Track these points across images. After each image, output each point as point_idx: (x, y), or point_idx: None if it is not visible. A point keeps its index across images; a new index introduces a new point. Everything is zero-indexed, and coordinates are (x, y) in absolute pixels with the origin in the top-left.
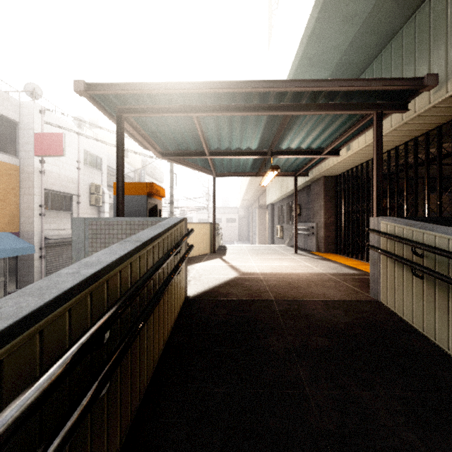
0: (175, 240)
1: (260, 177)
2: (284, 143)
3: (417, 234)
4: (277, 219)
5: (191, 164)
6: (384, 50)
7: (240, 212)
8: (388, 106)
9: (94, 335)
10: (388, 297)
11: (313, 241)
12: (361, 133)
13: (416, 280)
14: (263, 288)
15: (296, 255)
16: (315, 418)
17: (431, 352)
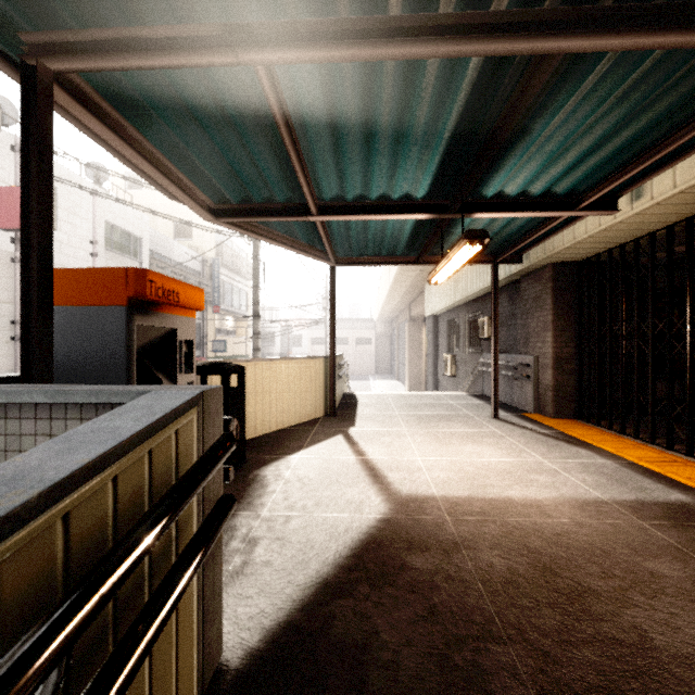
0: (92, 549)
1: (416, 269)
2: (492, 180)
3: None
4: (444, 343)
5: (284, 239)
6: None
7: (378, 328)
8: None
9: None
10: None
11: (527, 392)
12: None
13: None
14: (473, 599)
15: (498, 423)
16: None
17: None
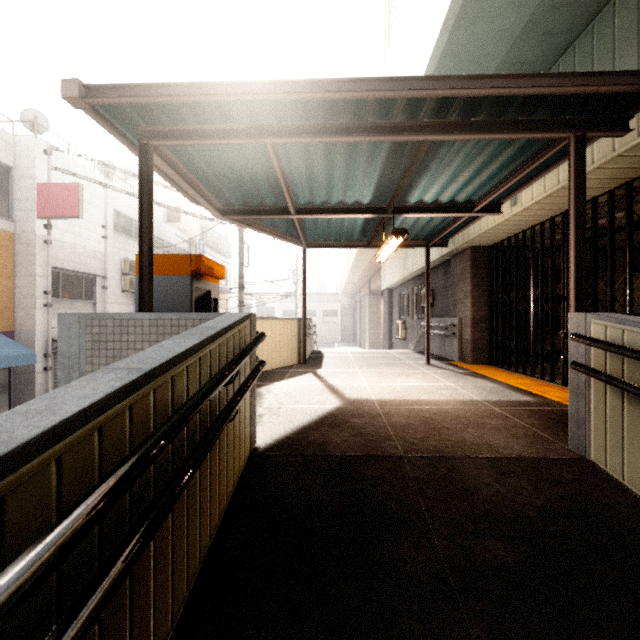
0: (229, 355)
1: (373, 250)
2: (413, 194)
3: None
4: (397, 312)
5: (269, 229)
6: (579, 39)
7: (343, 301)
8: (595, 125)
9: None
10: (607, 455)
11: (454, 346)
12: (540, 176)
13: None
14: (383, 431)
15: (429, 367)
16: None
17: None
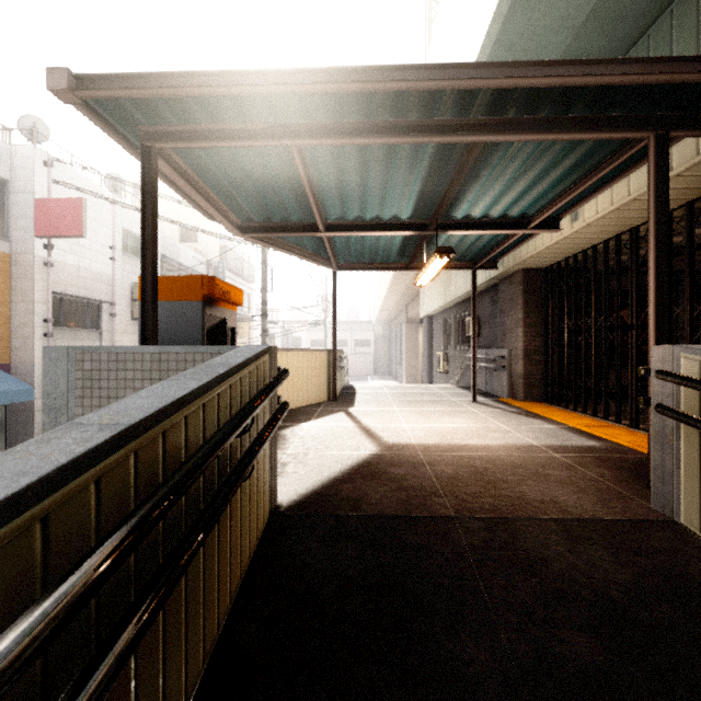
0: (244, 398)
1: (411, 273)
2: (460, 207)
3: None
4: (437, 342)
5: (295, 249)
6: (654, 26)
7: (377, 330)
8: (680, 123)
9: None
10: None
11: (503, 381)
12: (608, 186)
13: None
14: (428, 484)
15: (476, 405)
16: None
17: None
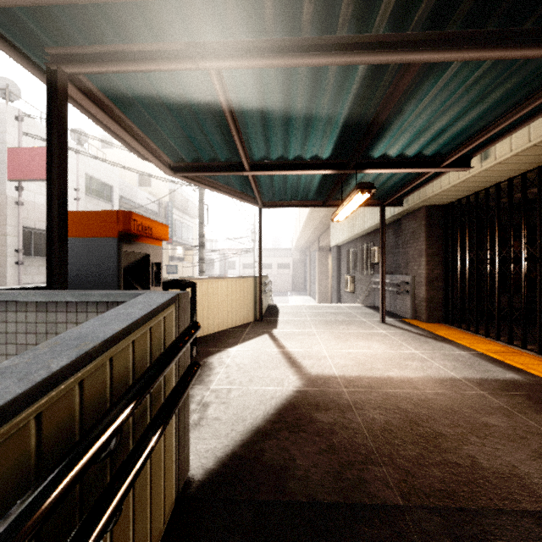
0: (122, 382)
1: (323, 210)
2: (378, 146)
3: None
4: (345, 267)
5: (224, 188)
6: None
7: (294, 256)
8: None
9: None
10: None
11: (406, 303)
12: (530, 121)
13: None
14: (360, 440)
15: (385, 326)
16: None
17: None
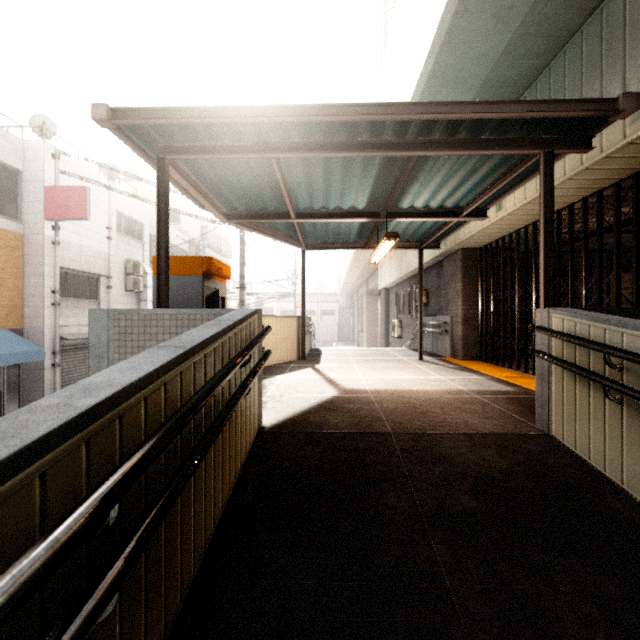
0: (242, 343)
1: (370, 251)
2: (405, 200)
3: (611, 334)
4: (393, 311)
5: (270, 231)
6: (554, 61)
7: (341, 301)
8: (562, 143)
9: (84, 521)
10: (564, 430)
11: (446, 343)
12: (520, 185)
13: (610, 405)
14: (375, 414)
15: (422, 363)
16: (462, 633)
17: (638, 517)
